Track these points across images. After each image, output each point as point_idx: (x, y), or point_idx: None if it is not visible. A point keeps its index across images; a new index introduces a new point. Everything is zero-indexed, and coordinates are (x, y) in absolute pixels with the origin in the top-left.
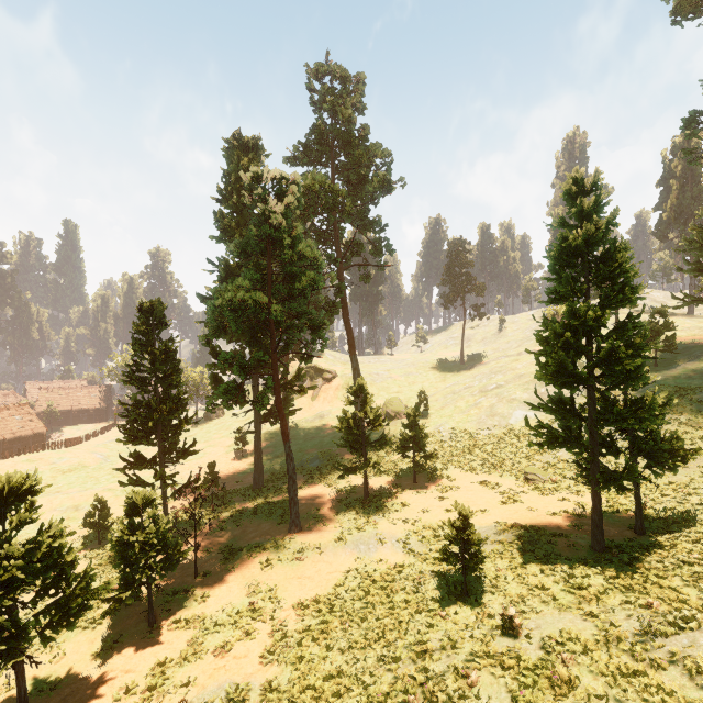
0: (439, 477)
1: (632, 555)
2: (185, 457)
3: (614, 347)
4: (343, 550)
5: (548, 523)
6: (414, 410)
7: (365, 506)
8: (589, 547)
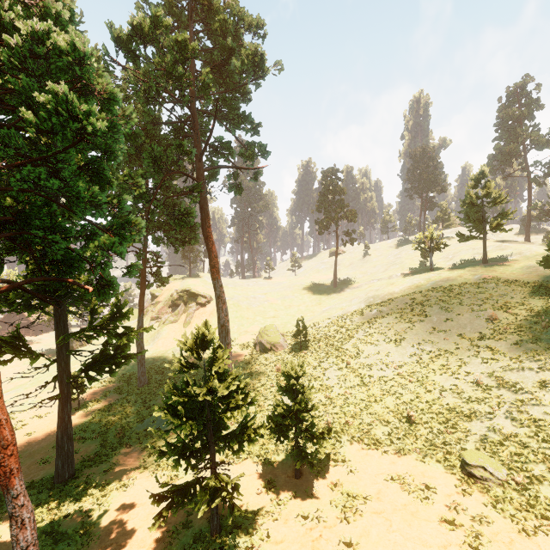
0: (333, 462)
1: None
2: None
3: None
4: None
5: None
6: (297, 367)
7: None
8: None
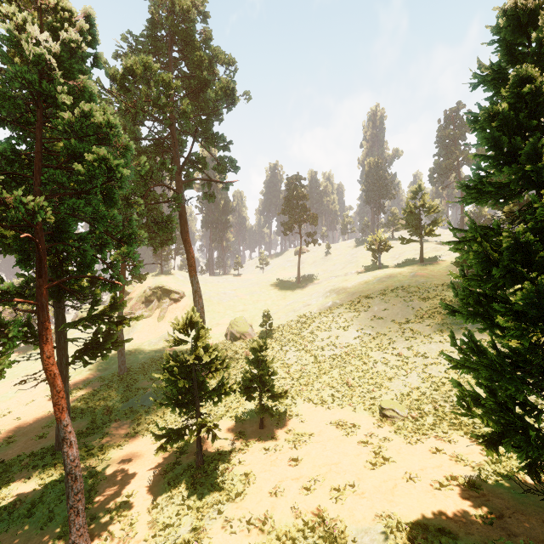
0: (289, 417)
1: None
2: None
3: None
4: None
5: (446, 511)
6: (261, 343)
7: (195, 485)
8: None
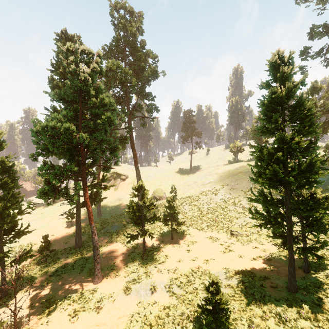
0: (185, 235)
1: (316, 295)
2: (19, 237)
3: (312, 162)
4: (129, 297)
5: (253, 267)
6: (172, 198)
7: (143, 259)
8: (286, 288)
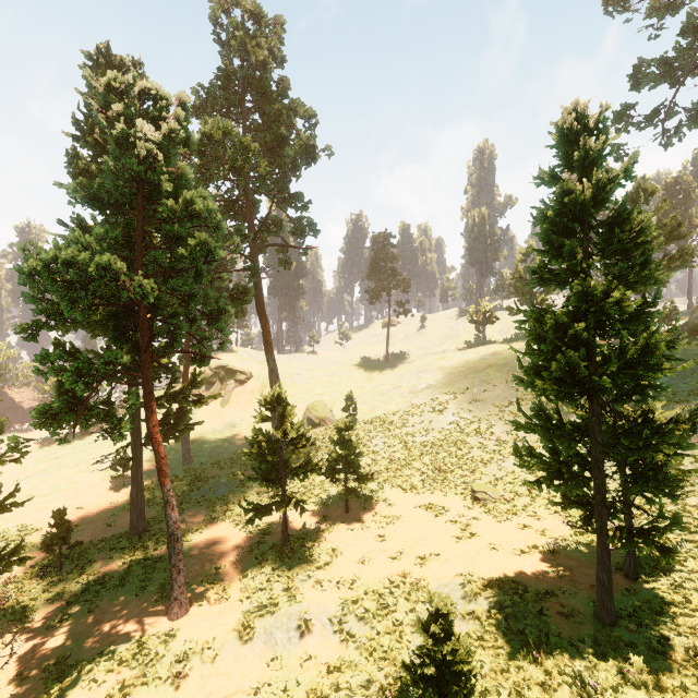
0: (376, 501)
1: (656, 631)
2: None
3: (649, 344)
4: (249, 647)
5: (522, 570)
6: (346, 422)
7: (283, 558)
8: (592, 616)
